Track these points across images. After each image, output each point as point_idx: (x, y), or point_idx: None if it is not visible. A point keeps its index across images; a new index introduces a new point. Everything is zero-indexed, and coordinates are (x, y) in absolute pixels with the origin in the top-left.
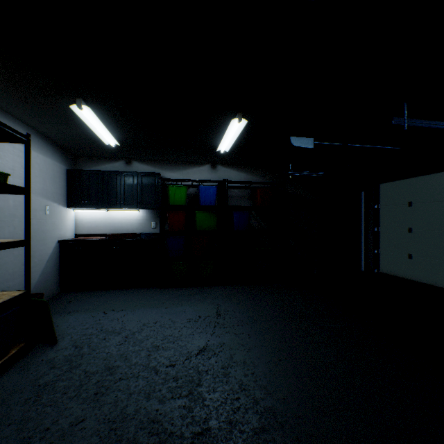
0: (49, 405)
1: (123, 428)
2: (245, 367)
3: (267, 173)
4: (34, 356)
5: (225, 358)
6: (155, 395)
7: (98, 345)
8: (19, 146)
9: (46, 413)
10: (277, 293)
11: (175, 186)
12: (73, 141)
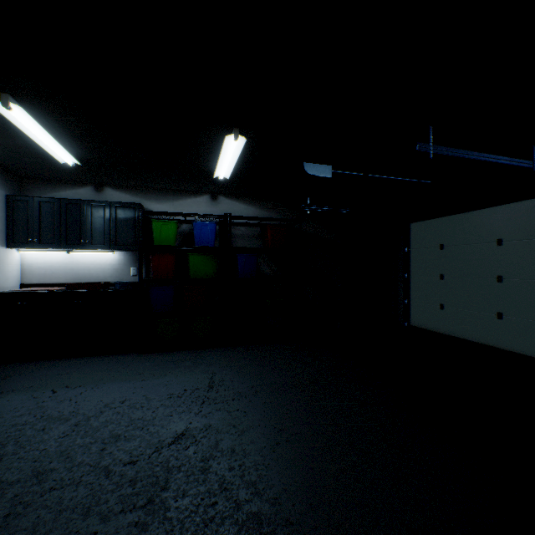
0: None
1: None
2: (232, 457)
3: (281, 208)
4: None
5: (209, 446)
6: (98, 510)
7: (30, 439)
8: None
9: None
10: (289, 354)
11: (162, 221)
12: (12, 156)
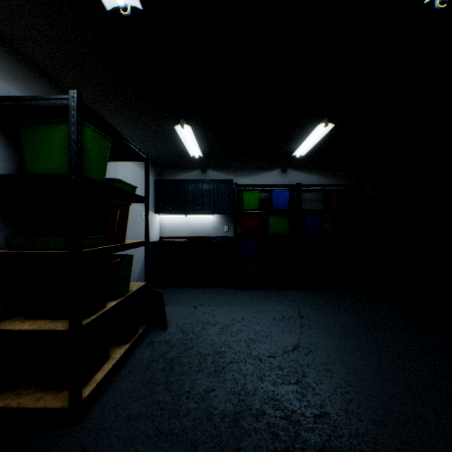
0: (182, 374)
1: (249, 400)
2: (345, 366)
3: (340, 175)
4: (153, 336)
5: (322, 356)
6: (267, 379)
7: (200, 332)
8: (128, 163)
9: (183, 380)
10: (357, 300)
11: (249, 191)
12: (162, 155)
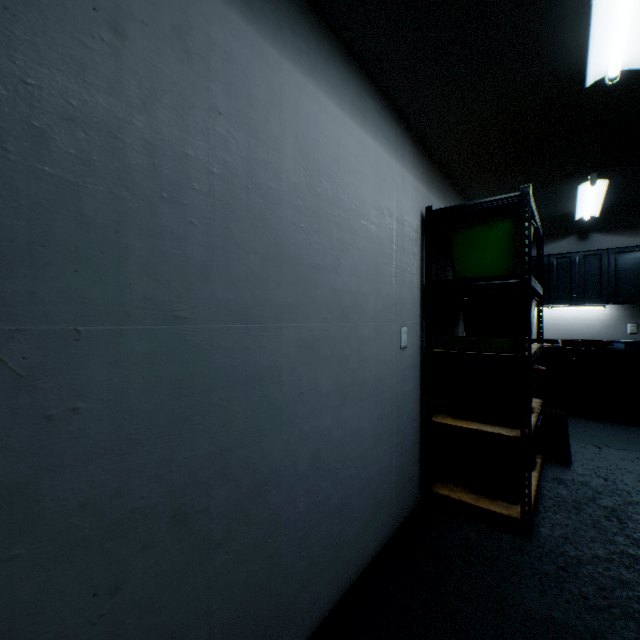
0: None
1: None
2: None
3: None
4: (554, 471)
5: None
6: None
7: (636, 486)
8: None
9: None
10: None
11: None
12: None
